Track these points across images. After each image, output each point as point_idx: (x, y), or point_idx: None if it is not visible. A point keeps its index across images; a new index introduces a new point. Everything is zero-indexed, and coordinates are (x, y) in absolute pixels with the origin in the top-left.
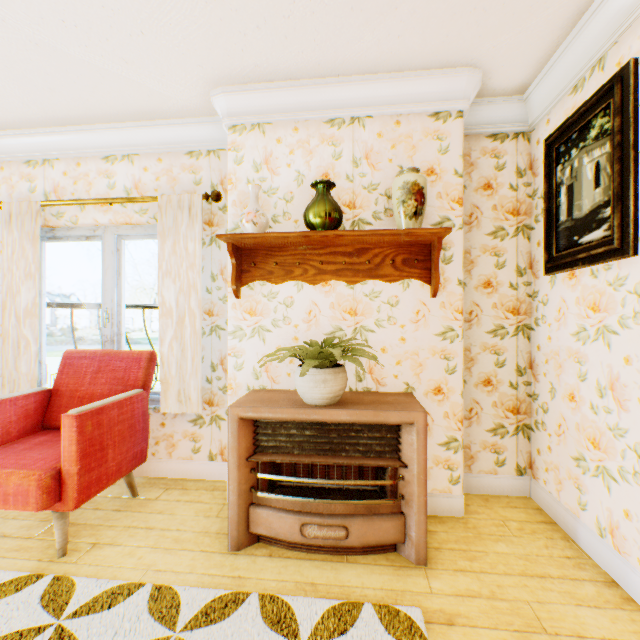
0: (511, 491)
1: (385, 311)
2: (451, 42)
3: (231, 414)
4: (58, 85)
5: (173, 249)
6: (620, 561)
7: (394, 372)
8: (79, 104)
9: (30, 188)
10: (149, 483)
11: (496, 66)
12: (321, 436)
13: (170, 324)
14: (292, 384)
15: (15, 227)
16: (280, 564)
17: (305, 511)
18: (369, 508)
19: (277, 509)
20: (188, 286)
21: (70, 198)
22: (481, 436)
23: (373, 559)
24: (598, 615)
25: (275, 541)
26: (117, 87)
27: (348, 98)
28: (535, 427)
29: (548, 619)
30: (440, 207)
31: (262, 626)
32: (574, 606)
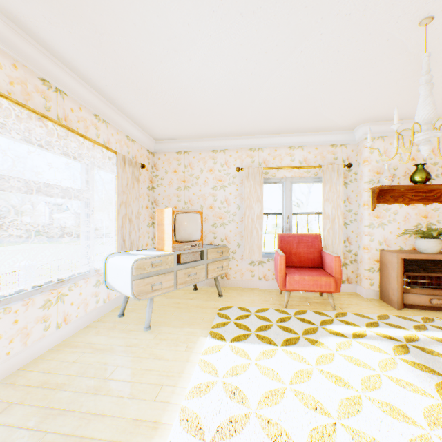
0: None
1: (441, 216)
2: None
3: (397, 257)
4: (299, 123)
5: (329, 189)
6: None
7: None
8: (295, 127)
9: (251, 161)
10: (317, 292)
11: None
12: (431, 266)
13: (327, 222)
14: (396, 247)
15: (250, 179)
16: (424, 313)
17: (430, 294)
18: None
19: (416, 294)
20: (336, 205)
21: (271, 165)
22: None
23: None
24: None
25: (413, 307)
26: (323, 123)
27: None
28: None
29: None
30: None
31: None
32: None
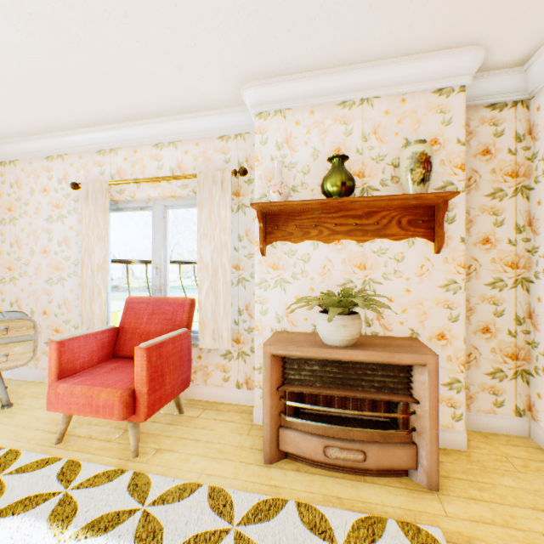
0: (509, 430)
1: (391, 266)
2: (458, 25)
3: (264, 351)
4: (126, 91)
5: (209, 216)
6: None
7: (399, 319)
8: (139, 104)
9: (100, 172)
10: (190, 404)
11: (499, 42)
12: (339, 372)
13: (206, 276)
14: (308, 327)
15: (91, 202)
16: (307, 478)
17: (327, 435)
18: (384, 437)
19: (303, 432)
20: (220, 246)
21: (129, 178)
22: (479, 378)
23: (387, 481)
24: None
25: (300, 458)
26: (169, 89)
27: (358, 83)
28: (535, 373)
29: None
30: (443, 173)
31: (302, 528)
32: None
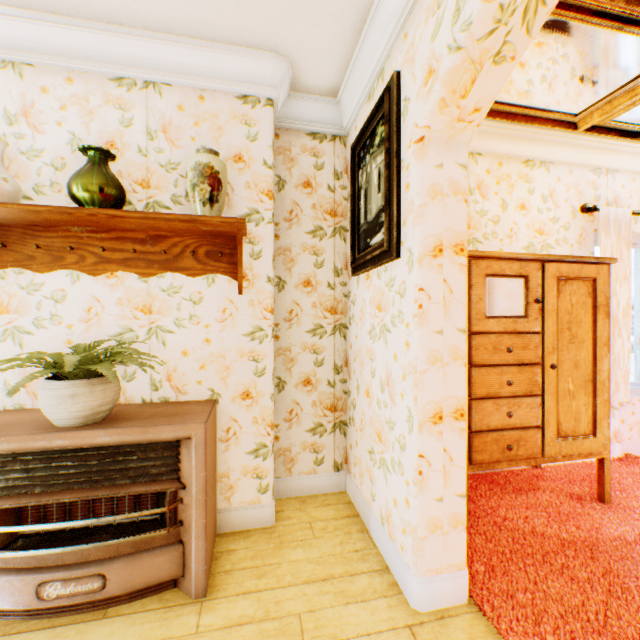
0: (329, 488)
1: (187, 309)
2: (246, 17)
3: None
4: None
5: None
6: (391, 547)
7: (198, 378)
8: None
9: None
10: None
11: (302, 59)
12: (78, 465)
13: None
14: None
15: None
16: None
17: (46, 566)
18: (138, 544)
19: (4, 571)
20: None
21: None
22: (302, 437)
23: (142, 605)
24: (362, 610)
25: (5, 613)
26: None
27: (138, 56)
28: (349, 423)
29: (313, 629)
30: (249, 198)
31: None
32: (343, 606)
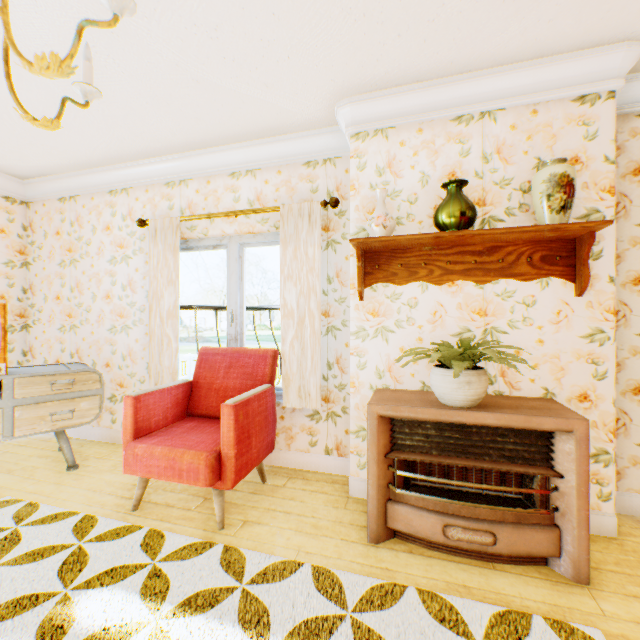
0: None
1: (519, 311)
2: (611, 17)
3: (370, 411)
4: (204, 114)
5: (294, 254)
6: None
7: (530, 376)
8: (216, 129)
9: (169, 206)
10: (272, 471)
11: None
12: (460, 438)
13: (291, 324)
14: (416, 384)
15: (159, 241)
16: (423, 562)
17: (447, 512)
18: (517, 516)
19: (416, 507)
20: (308, 289)
21: (201, 213)
22: (630, 450)
23: (523, 570)
24: None
25: (412, 539)
26: (252, 110)
27: (478, 93)
28: None
29: None
30: (586, 198)
31: (430, 620)
32: None
